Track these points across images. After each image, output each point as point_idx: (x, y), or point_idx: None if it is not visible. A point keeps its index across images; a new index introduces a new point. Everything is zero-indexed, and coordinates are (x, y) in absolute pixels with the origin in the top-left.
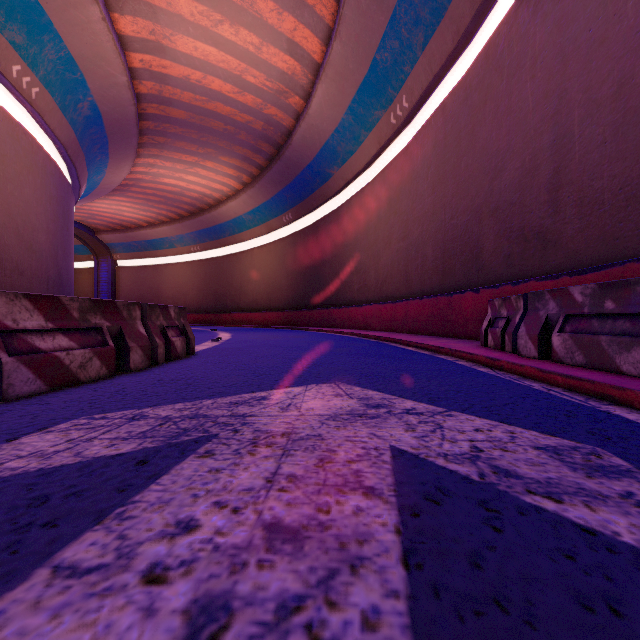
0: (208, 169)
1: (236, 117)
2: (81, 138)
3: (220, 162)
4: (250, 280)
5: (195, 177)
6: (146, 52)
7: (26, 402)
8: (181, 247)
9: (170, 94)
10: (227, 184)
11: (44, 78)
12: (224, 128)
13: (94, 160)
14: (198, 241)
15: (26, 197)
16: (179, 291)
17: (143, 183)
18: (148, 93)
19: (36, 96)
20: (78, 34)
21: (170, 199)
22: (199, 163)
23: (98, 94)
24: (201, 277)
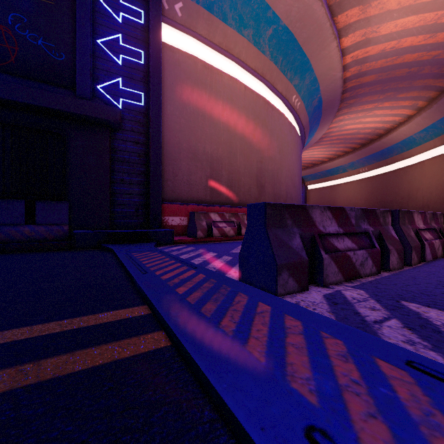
0: (384, 108)
1: (422, 58)
2: (310, 120)
3: (397, 99)
4: (419, 188)
5: (371, 118)
6: (356, 50)
7: (441, 264)
8: (351, 170)
9: (366, 68)
10: (400, 114)
11: (302, 96)
12: (407, 72)
13: (311, 129)
14: (366, 164)
15: (293, 160)
16: (349, 202)
17: (331, 134)
18: (351, 75)
19: (298, 107)
20: (322, 63)
21: (347, 139)
22: (377, 107)
23: (323, 91)
24: (368, 190)
